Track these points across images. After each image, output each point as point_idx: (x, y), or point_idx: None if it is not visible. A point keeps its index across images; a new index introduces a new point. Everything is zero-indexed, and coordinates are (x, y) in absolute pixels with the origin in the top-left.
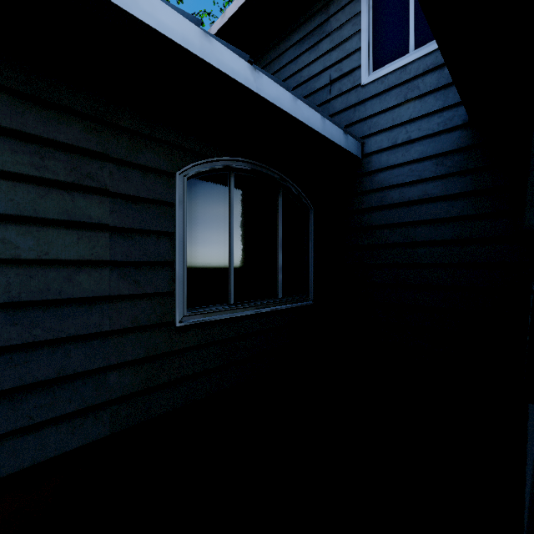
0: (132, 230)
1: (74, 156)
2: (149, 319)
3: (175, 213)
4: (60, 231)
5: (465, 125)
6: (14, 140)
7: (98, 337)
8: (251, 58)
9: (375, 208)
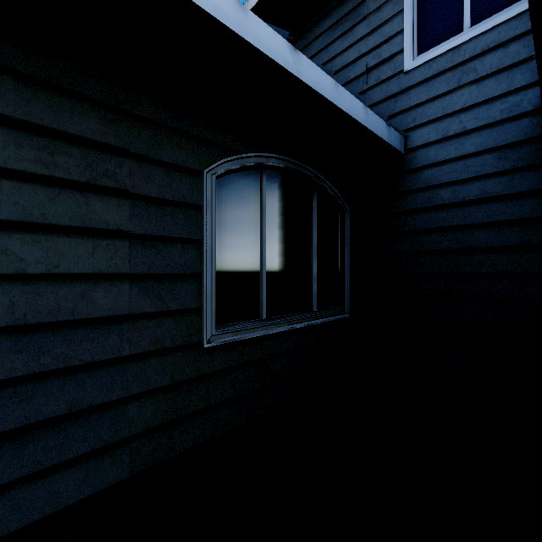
0: (154, 238)
1: (89, 151)
2: (174, 341)
3: (202, 217)
4: (72, 240)
5: (536, 111)
6: (19, 132)
7: (117, 363)
8: (290, 36)
9: (420, 209)
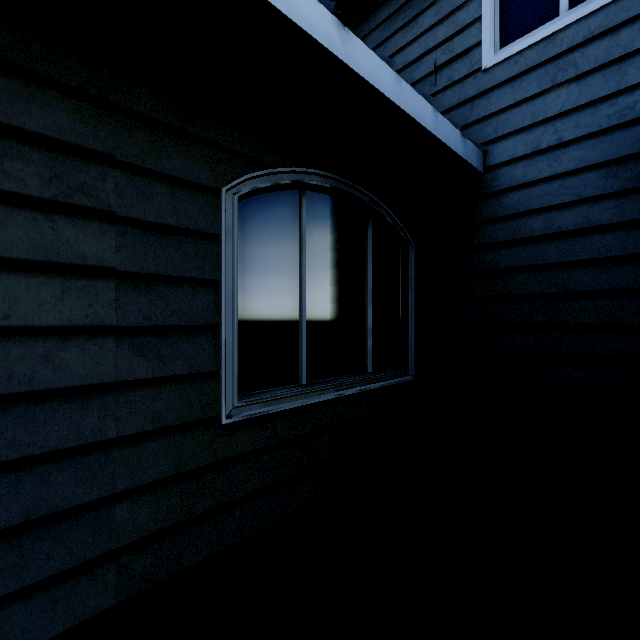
0: (152, 277)
1: (56, 156)
2: (180, 416)
3: (220, 250)
4: (31, 279)
5: None
6: None
7: (98, 449)
8: (337, 9)
9: (504, 243)
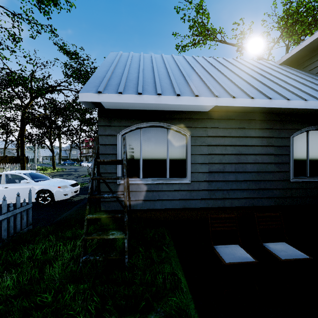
0: (278, 154)
1: (267, 139)
2: (283, 178)
3: (290, 148)
4: (264, 156)
5: None
6: (258, 138)
7: (271, 181)
8: None
9: None
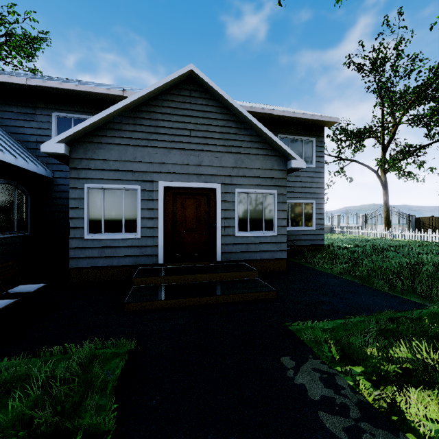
0: None
1: None
2: None
3: None
4: None
5: None
6: None
7: None
8: (15, 155)
9: (59, 198)
